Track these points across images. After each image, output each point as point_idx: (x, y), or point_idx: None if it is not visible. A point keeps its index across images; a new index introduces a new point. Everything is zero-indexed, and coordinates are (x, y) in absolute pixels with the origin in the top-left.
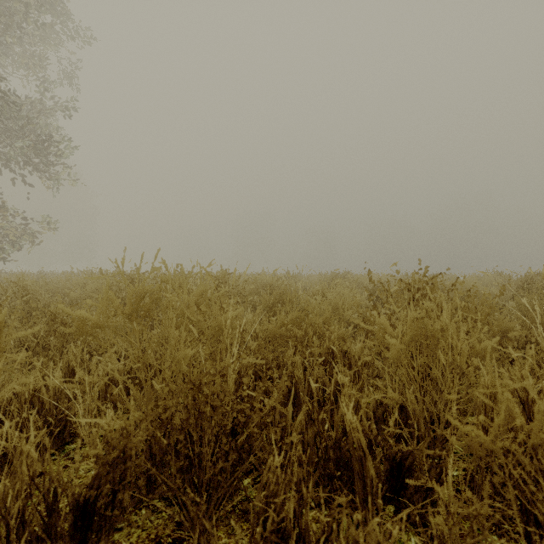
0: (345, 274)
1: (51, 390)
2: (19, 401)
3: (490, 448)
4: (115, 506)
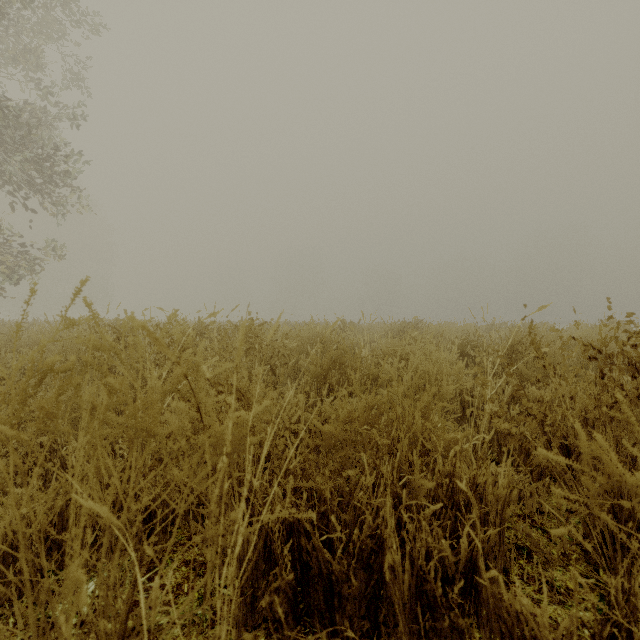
0: (416, 324)
1: None
2: None
3: None
4: None
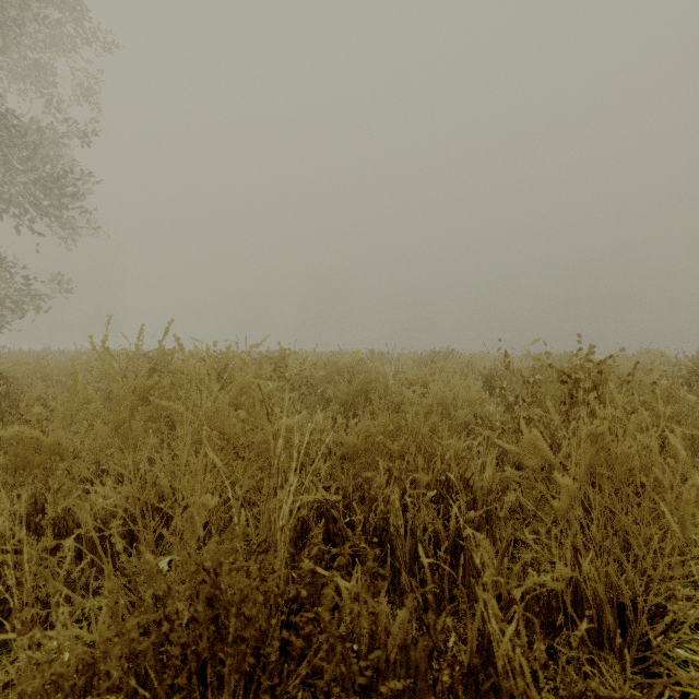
0: (448, 354)
1: None
2: None
3: None
4: None
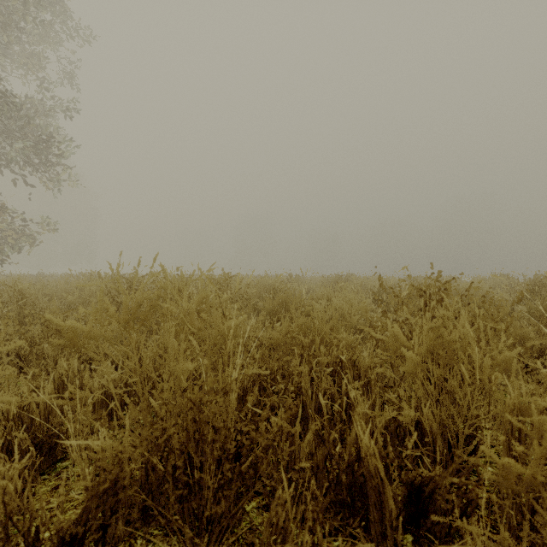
0: (348, 277)
1: (42, 404)
2: (7, 417)
3: (530, 483)
4: (105, 541)
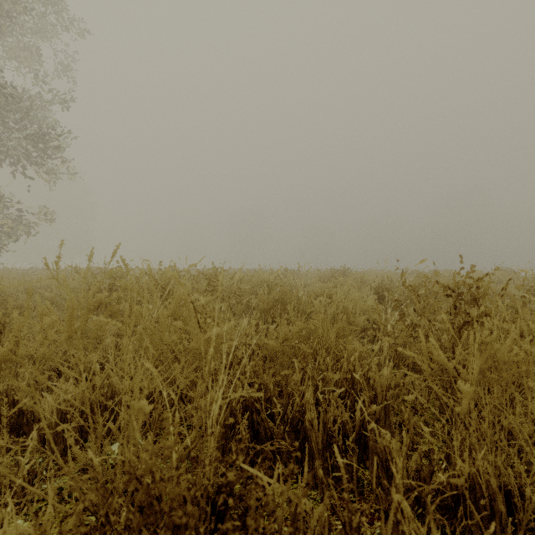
0: (345, 271)
1: None
2: None
3: None
4: None
